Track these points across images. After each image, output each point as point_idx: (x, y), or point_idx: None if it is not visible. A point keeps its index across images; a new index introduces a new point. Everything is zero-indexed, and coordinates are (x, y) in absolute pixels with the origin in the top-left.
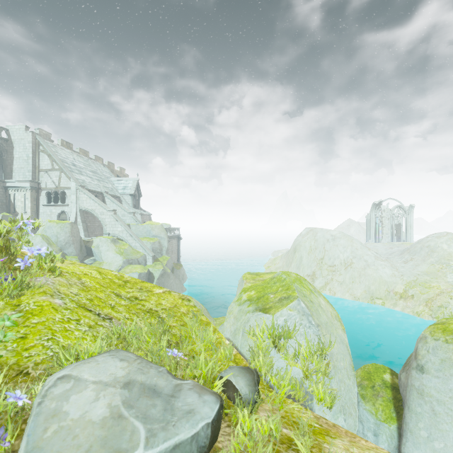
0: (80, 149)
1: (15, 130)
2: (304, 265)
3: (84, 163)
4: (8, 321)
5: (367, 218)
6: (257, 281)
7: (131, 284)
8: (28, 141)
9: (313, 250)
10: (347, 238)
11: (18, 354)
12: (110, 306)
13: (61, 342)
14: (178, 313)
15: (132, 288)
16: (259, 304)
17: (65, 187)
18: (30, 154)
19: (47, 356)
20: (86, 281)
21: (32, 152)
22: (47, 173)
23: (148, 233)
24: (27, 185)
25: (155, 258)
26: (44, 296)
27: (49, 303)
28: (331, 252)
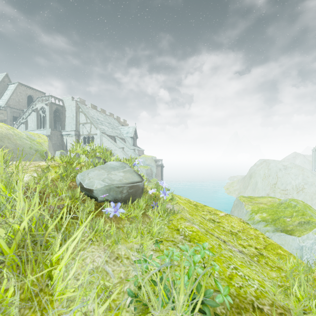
0: (101, 109)
1: (66, 100)
2: (258, 188)
3: (103, 118)
4: (205, 250)
5: (313, 151)
6: (255, 203)
7: (200, 208)
8: (73, 106)
9: (267, 177)
10: (298, 168)
11: (229, 284)
12: (211, 228)
13: (242, 270)
14: (252, 236)
15: (203, 211)
16: (277, 226)
17: (93, 133)
18: (74, 114)
19: (253, 288)
20: (182, 206)
21: (75, 113)
22: (84, 125)
23: (143, 163)
24: (73, 133)
25: (148, 180)
26: (186, 221)
27: (195, 229)
28: (283, 179)
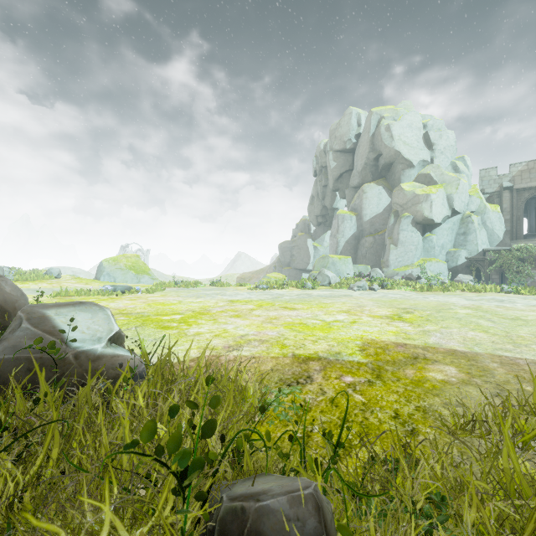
0: None
1: None
2: None
3: None
4: None
5: None
6: None
7: None
8: None
9: None
10: (86, 273)
11: None
12: None
13: None
14: None
15: None
16: None
17: None
18: None
19: None
20: None
21: None
22: None
23: None
24: None
25: None
26: None
27: None
28: None
